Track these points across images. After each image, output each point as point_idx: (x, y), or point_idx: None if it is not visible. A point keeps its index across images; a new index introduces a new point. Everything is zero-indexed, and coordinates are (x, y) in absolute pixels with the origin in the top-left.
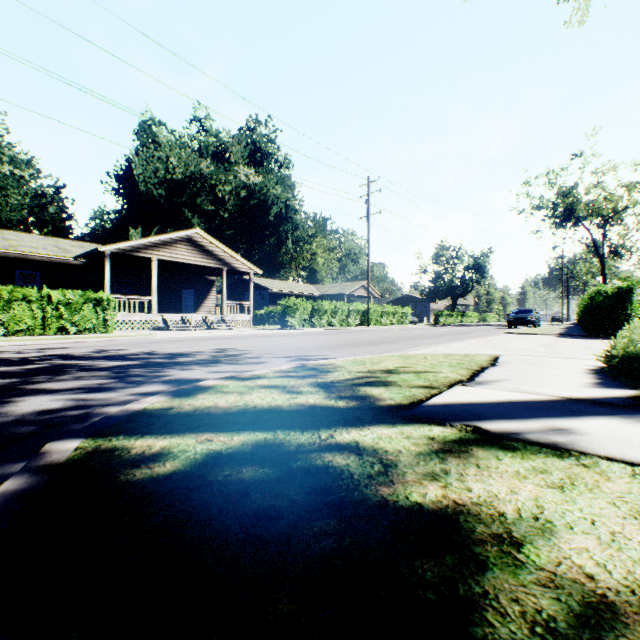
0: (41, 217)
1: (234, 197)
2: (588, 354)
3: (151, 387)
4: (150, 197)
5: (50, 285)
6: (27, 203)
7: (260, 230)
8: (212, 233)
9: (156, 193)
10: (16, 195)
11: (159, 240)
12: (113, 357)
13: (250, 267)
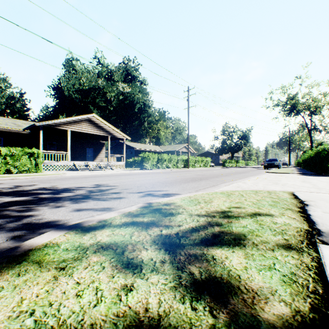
0: (12, 109)
1: (116, 99)
2: None
3: None
4: (71, 98)
5: (9, 145)
6: (4, 101)
7: (130, 117)
8: (104, 118)
9: (74, 96)
10: None
11: (71, 120)
12: (15, 193)
13: (123, 135)
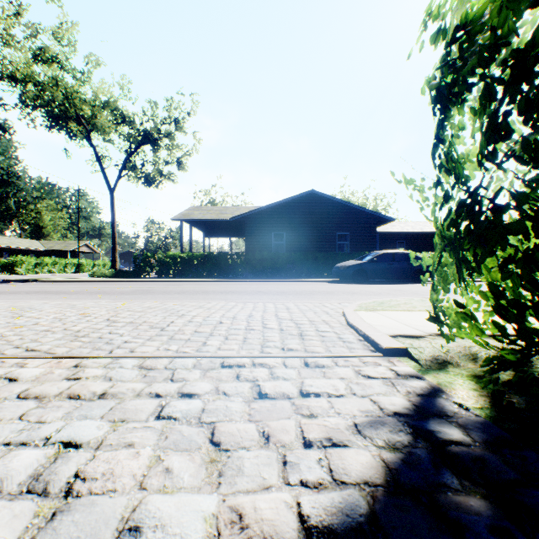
0: None
1: None
2: None
3: None
4: None
5: None
6: None
7: None
8: None
9: None
10: None
11: None
12: None
13: None
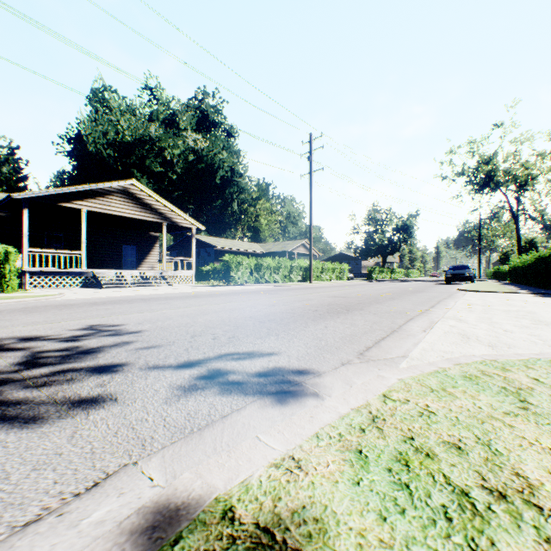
0: None
1: (182, 160)
2: None
3: None
4: (100, 158)
5: None
6: None
7: (208, 192)
8: (161, 193)
9: (105, 154)
10: None
11: (89, 190)
12: None
13: (192, 222)
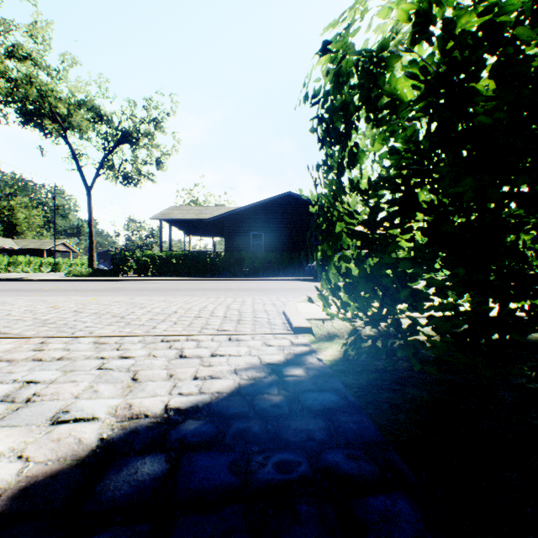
0: None
1: None
2: None
3: None
4: None
5: None
6: None
7: None
8: None
9: None
10: None
11: None
12: None
13: None
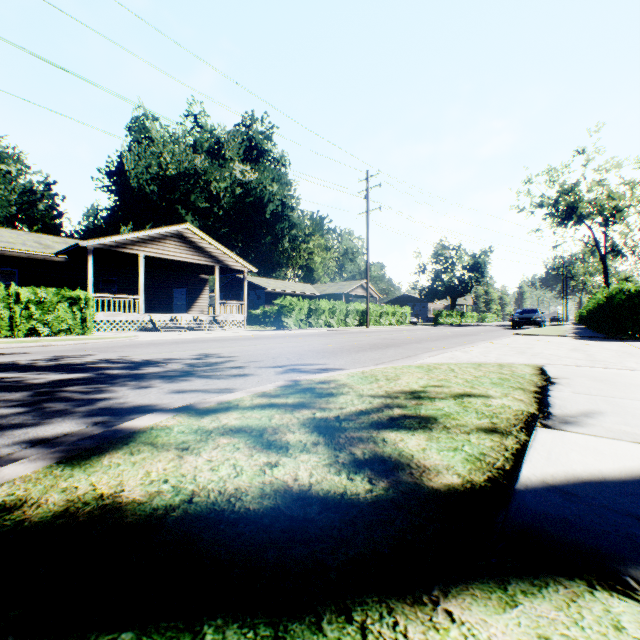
0: (30, 214)
1: (229, 194)
2: (639, 362)
3: (62, 425)
4: (142, 194)
5: (30, 283)
6: (15, 199)
7: (256, 228)
8: (206, 231)
9: (148, 189)
10: (3, 191)
11: (146, 235)
12: (62, 367)
13: (244, 265)
